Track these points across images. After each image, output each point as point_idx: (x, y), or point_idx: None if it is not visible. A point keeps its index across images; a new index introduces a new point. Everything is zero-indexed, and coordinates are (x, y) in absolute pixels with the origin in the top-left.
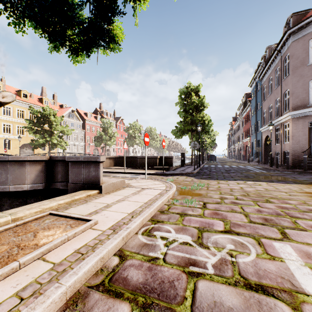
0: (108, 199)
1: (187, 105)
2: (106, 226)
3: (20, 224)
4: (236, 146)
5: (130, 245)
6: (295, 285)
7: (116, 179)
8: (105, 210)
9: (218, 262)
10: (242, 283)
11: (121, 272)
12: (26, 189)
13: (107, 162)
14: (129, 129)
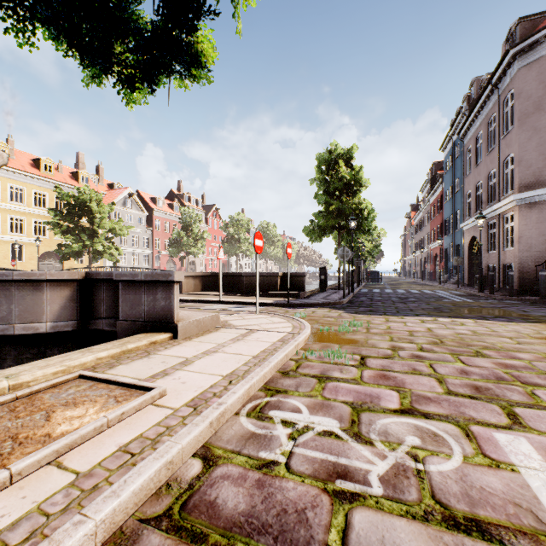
0: (188, 350)
1: (332, 182)
2: (181, 401)
3: (24, 396)
4: (418, 255)
5: (224, 436)
6: (544, 521)
7: (204, 314)
8: (180, 369)
9: (391, 471)
10: (438, 517)
11: (205, 491)
12: (43, 332)
13: (190, 283)
14: (230, 226)
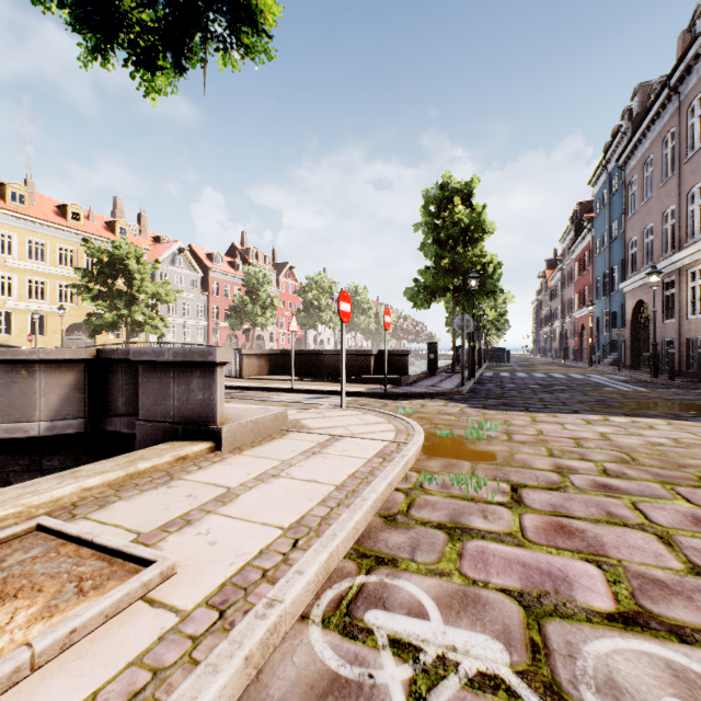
0: (233, 471)
1: (444, 227)
2: (199, 591)
3: None
4: (556, 326)
5: (275, 686)
6: None
7: (265, 410)
8: (213, 512)
9: None
10: None
11: None
12: (35, 435)
13: (254, 364)
14: (308, 289)
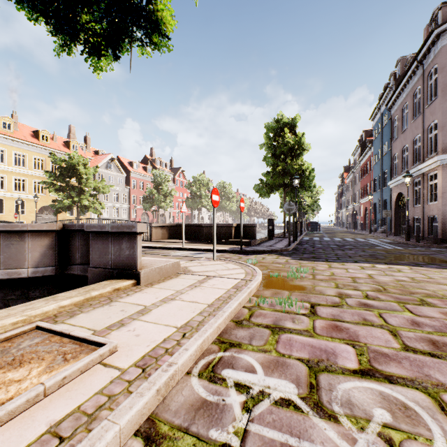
0: (148, 297)
1: (278, 147)
2: (131, 359)
3: None
4: (350, 208)
5: (172, 405)
6: None
7: (166, 261)
8: (137, 319)
9: None
10: None
11: None
12: (25, 276)
13: (159, 232)
14: (193, 185)
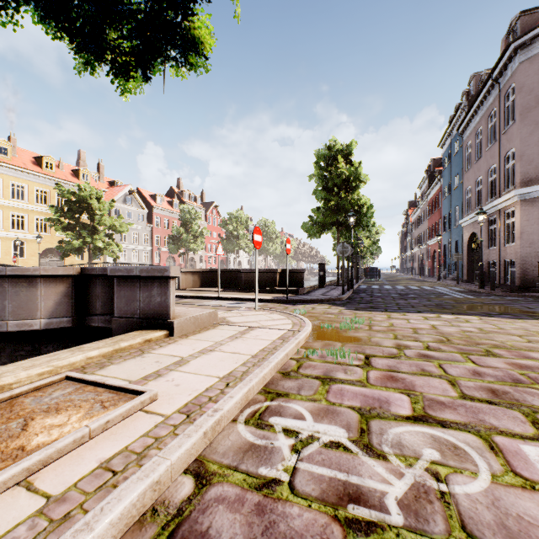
0: (184, 348)
1: (330, 178)
2: (173, 406)
3: (3, 401)
4: (416, 251)
5: (220, 448)
6: None
7: (201, 310)
8: (175, 370)
9: (410, 493)
10: None
11: (196, 518)
12: (37, 328)
13: (189, 279)
14: (229, 223)
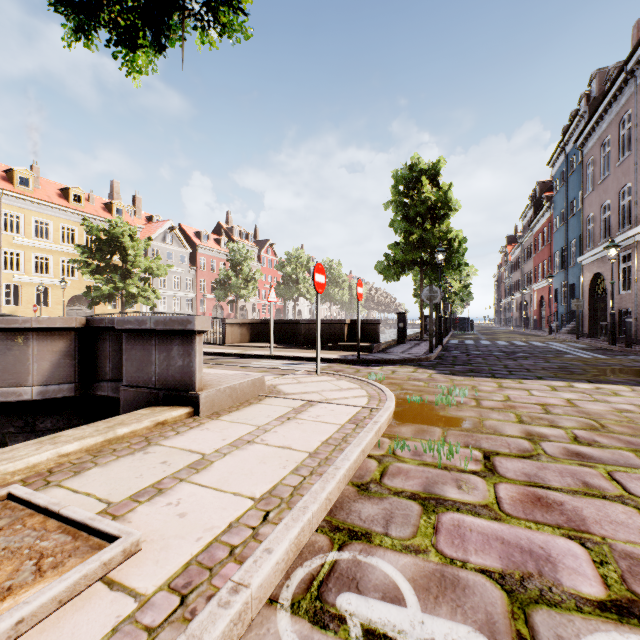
0: (209, 437)
1: (412, 205)
2: (162, 571)
3: None
4: (517, 297)
5: None
6: None
7: (243, 376)
8: (186, 481)
9: None
10: None
11: None
12: (28, 398)
13: (236, 332)
14: (286, 264)
